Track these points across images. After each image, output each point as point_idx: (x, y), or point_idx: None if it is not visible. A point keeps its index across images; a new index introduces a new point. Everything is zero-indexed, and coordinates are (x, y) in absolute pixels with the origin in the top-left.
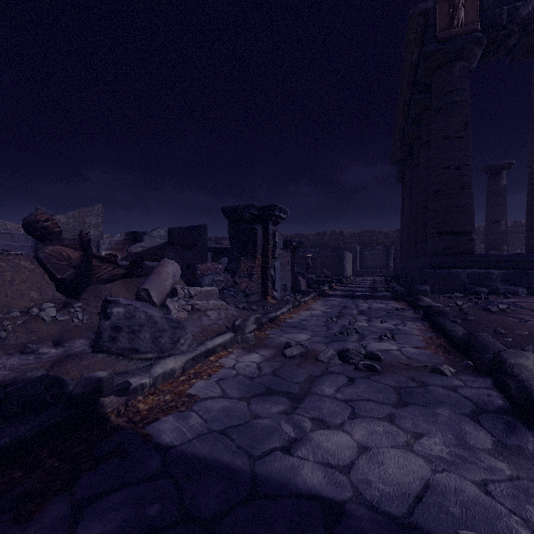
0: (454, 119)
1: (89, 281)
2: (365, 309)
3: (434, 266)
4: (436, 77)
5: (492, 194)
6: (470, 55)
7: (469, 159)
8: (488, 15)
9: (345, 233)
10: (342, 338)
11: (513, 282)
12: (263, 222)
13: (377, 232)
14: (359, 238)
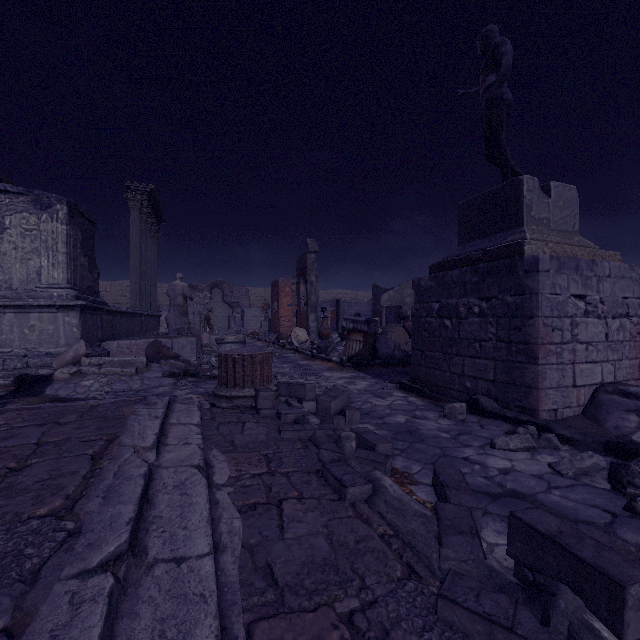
0: None
1: None
2: None
3: None
4: None
5: None
6: None
7: None
8: None
9: None
10: None
11: None
12: None
13: None
14: None
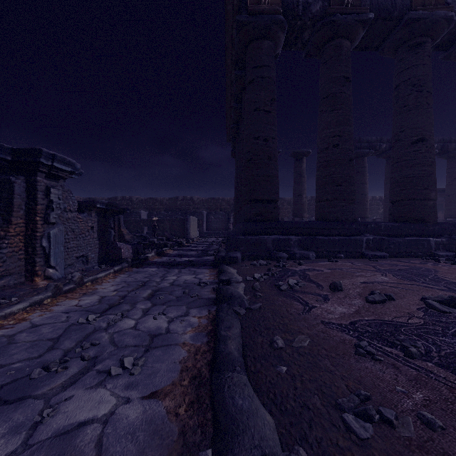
0: (263, 93)
1: None
2: (166, 285)
3: (246, 232)
4: (249, 50)
5: (297, 174)
6: (275, 37)
7: (275, 133)
8: (288, 3)
9: (195, 199)
10: (31, 386)
11: (306, 247)
12: (27, 173)
13: (221, 199)
14: (206, 204)
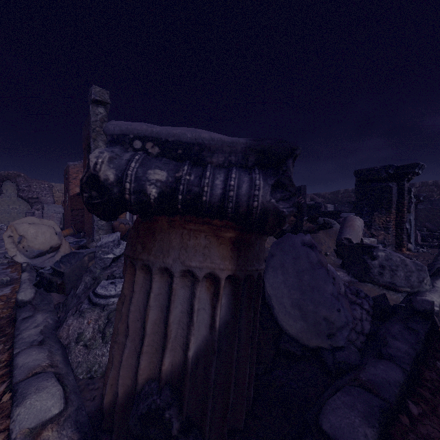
0: None
1: (301, 231)
2: None
3: None
4: None
5: None
6: None
7: None
8: None
9: None
10: None
11: None
12: (397, 180)
13: None
14: None
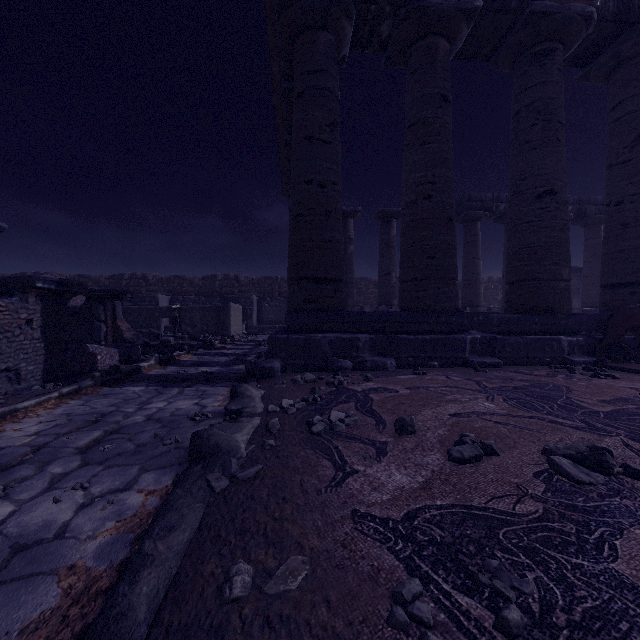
0: (318, 113)
1: None
2: (137, 420)
3: (290, 329)
4: (298, 46)
5: (384, 244)
6: (337, 27)
7: (337, 176)
8: None
9: (241, 278)
10: None
11: (383, 351)
12: None
13: (280, 279)
14: (258, 285)
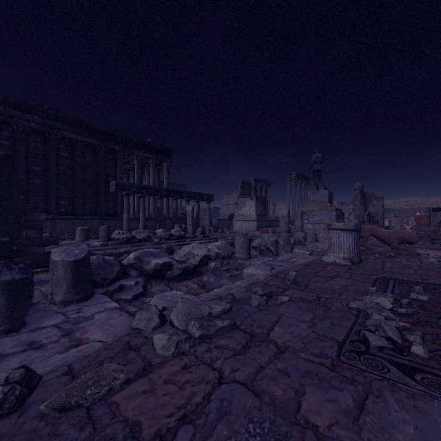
0: None
1: None
2: None
3: None
4: None
5: None
6: None
7: None
8: None
9: None
10: None
11: None
12: None
13: None
14: None
